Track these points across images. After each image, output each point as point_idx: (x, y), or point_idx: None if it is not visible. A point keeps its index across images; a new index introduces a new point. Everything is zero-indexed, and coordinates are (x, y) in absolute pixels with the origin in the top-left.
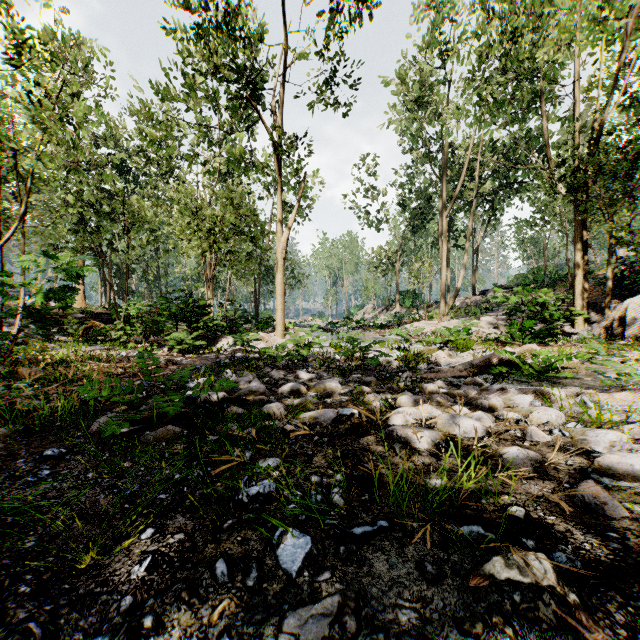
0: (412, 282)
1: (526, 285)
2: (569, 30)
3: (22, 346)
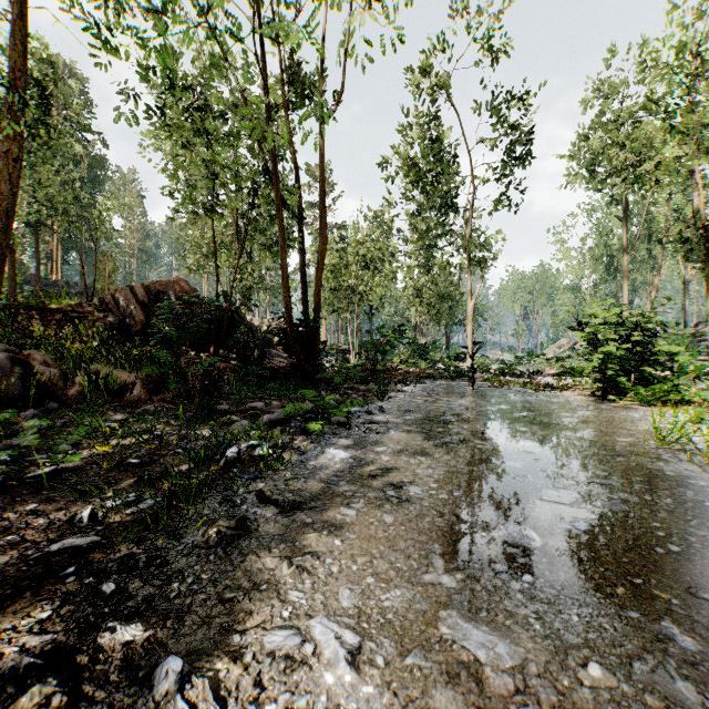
0: None
1: None
2: (666, 167)
3: None
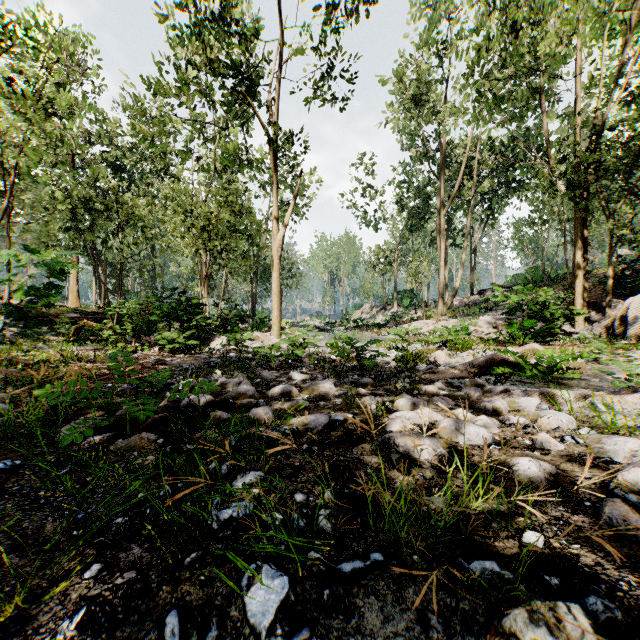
0: (410, 281)
1: (524, 285)
2: (570, 23)
3: (5, 346)
